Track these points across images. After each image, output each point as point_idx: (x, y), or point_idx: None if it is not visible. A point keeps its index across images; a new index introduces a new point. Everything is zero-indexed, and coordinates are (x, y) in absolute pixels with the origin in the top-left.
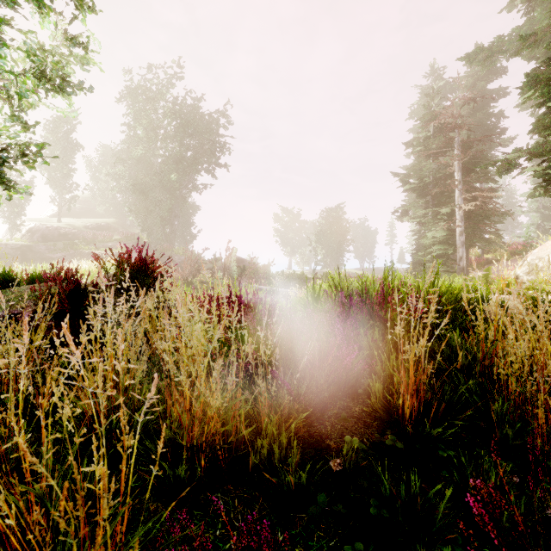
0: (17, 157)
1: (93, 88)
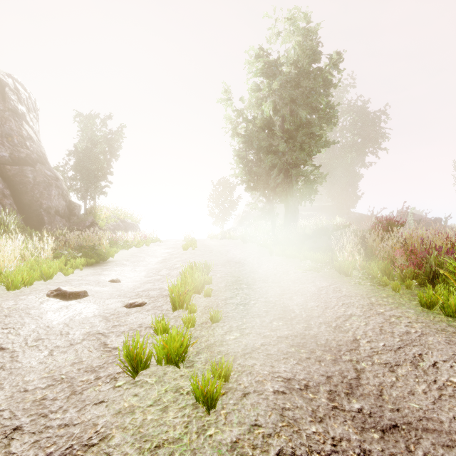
0: (317, 182)
1: (339, 141)
